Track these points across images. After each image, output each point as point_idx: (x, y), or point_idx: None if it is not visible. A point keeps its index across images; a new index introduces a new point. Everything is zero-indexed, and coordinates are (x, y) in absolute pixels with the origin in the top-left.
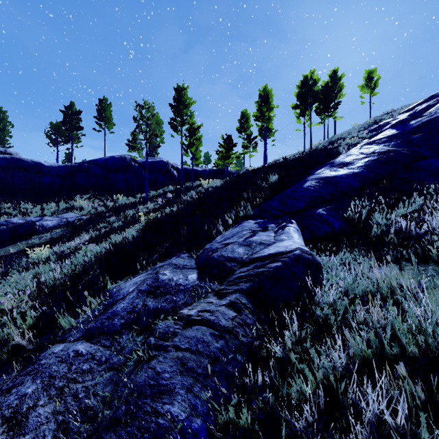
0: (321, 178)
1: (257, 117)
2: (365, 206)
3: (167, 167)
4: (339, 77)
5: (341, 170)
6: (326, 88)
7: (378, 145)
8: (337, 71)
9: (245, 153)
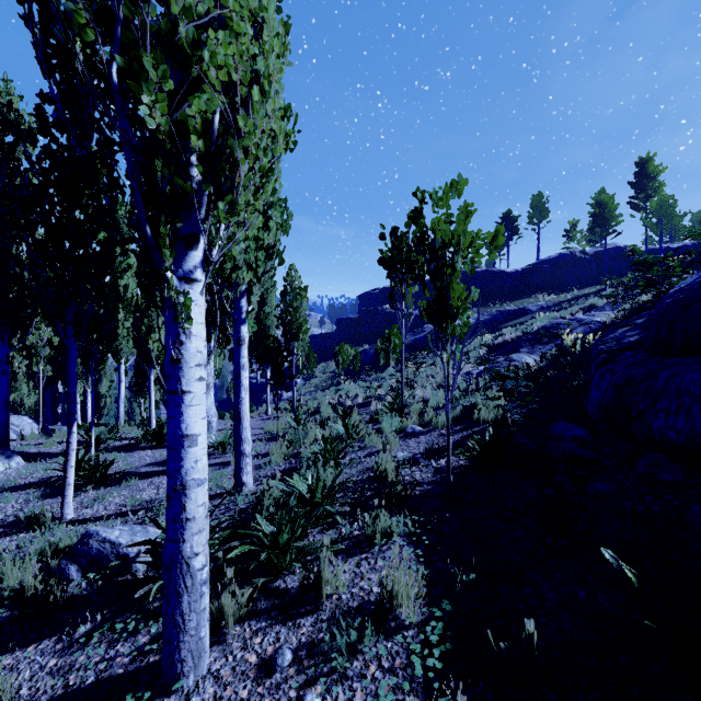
0: None
1: None
2: None
3: (623, 252)
4: None
5: None
6: None
7: None
8: None
9: None
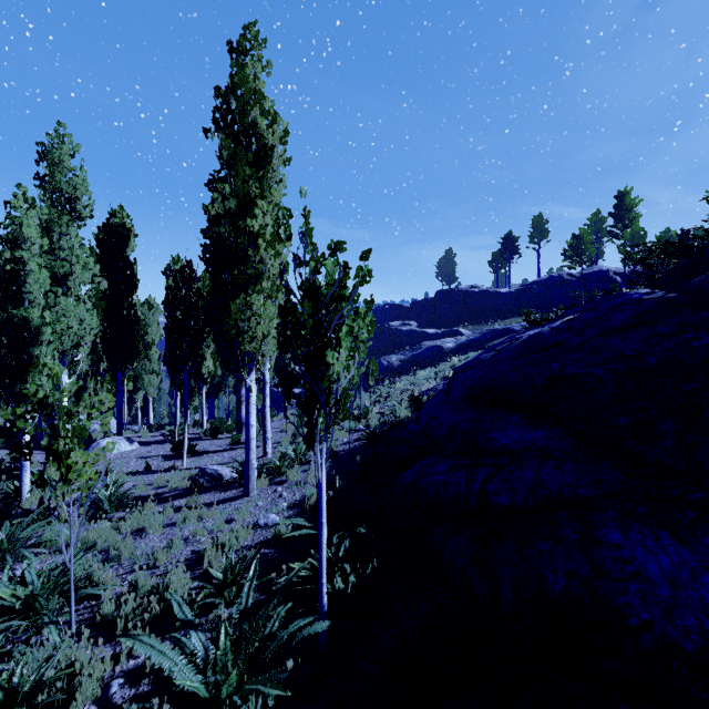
0: None
1: None
2: None
3: (606, 275)
4: None
5: None
6: None
7: None
8: None
9: None
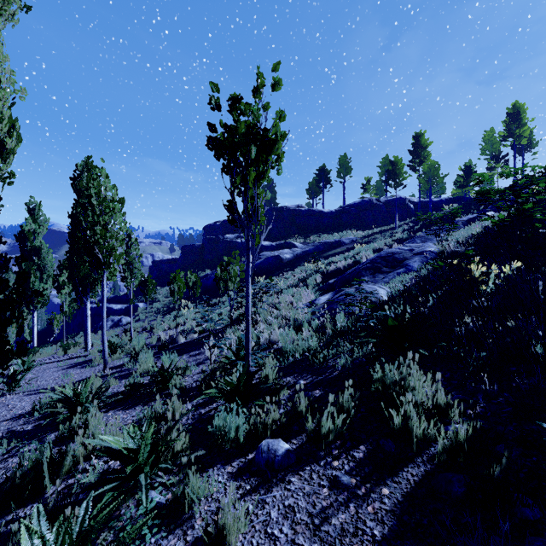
0: None
1: (504, 137)
2: None
3: (404, 202)
4: None
5: None
6: None
7: None
8: None
9: (491, 176)
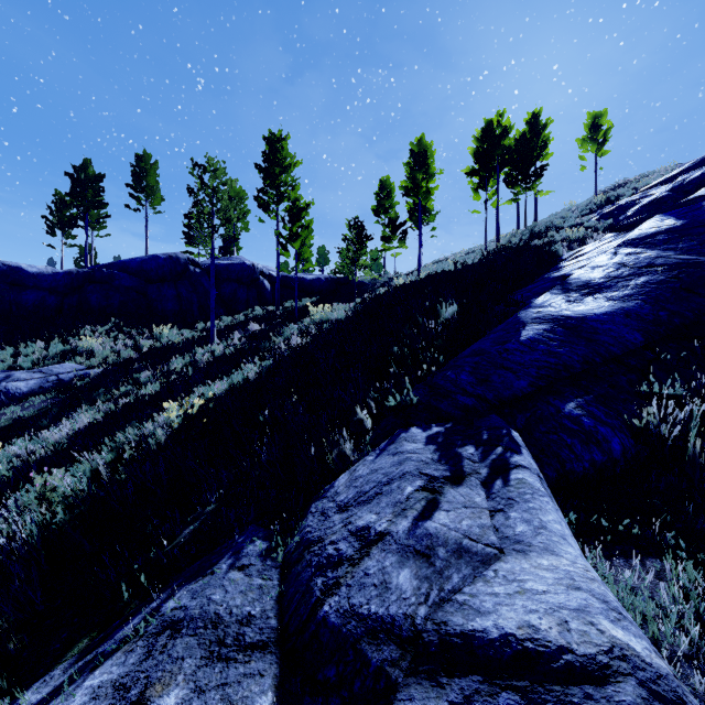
0: (555, 320)
1: (407, 190)
2: (675, 398)
3: (251, 273)
4: (544, 125)
5: (591, 301)
6: (522, 142)
7: (650, 247)
8: (540, 115)
9: (386, 250)
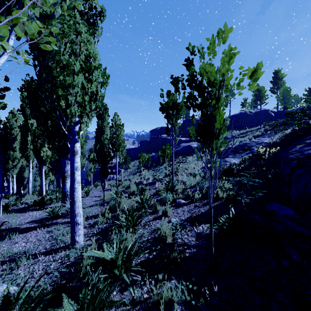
0: None
1: None
2: None
3: (267, 112)
4: None
5: None
6: None
7: None
8: None
9: None
